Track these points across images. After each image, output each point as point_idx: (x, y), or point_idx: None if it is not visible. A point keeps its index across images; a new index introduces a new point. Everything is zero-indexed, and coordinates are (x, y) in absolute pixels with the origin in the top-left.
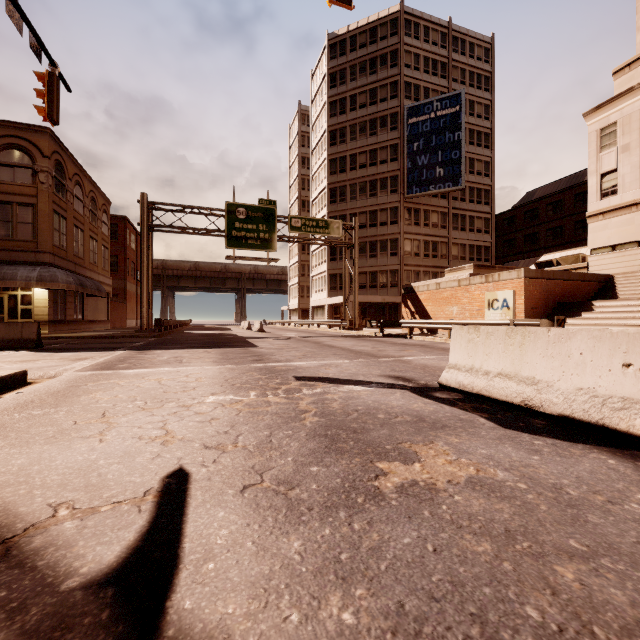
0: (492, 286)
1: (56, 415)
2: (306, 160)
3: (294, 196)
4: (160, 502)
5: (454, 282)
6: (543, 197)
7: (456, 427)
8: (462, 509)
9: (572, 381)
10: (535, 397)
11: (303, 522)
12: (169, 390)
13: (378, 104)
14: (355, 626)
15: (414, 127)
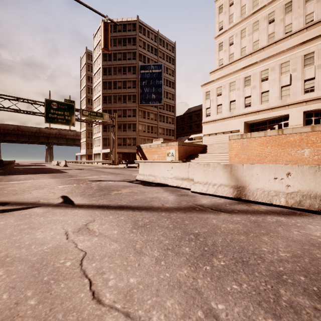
0: (168, 147)
1: (5, 192)
2: (90, 78)
3: (83, 95)
4: (63, 198)
5: (156, 145)
6: (193, 111)
7: (133, 186)
8: (125, 194)
9: (161, 175)
10: (154, 179)
11: (95, 197)
12: (41, 185)
13: (127, 60)
14: (103, 201)
15: (143, 74)
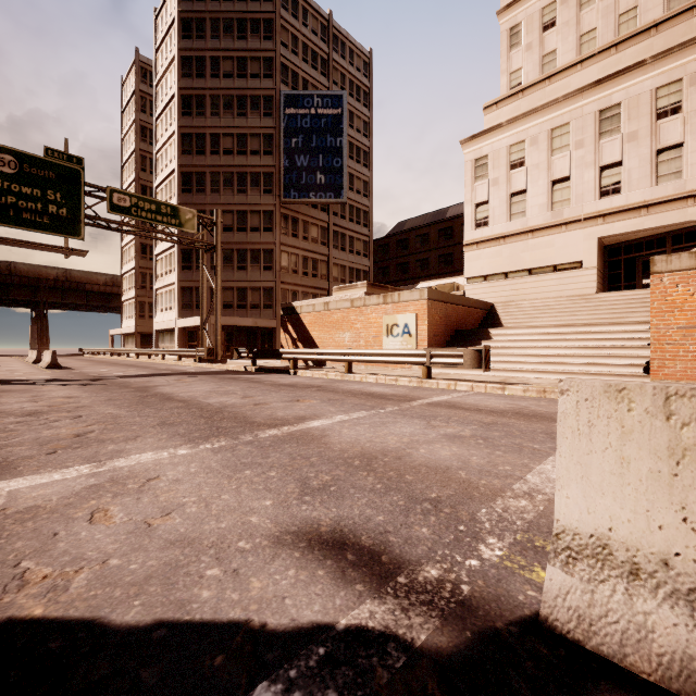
0: (391, 308)
1: None
2: (148, 132)
3: (129, 177)
4: None
5: (346, 302)
6: (413, 228)
7: None
8: None
9: None
10: None
11: None
12: None
13: (248, 79)
14: None
15: (292, 119)
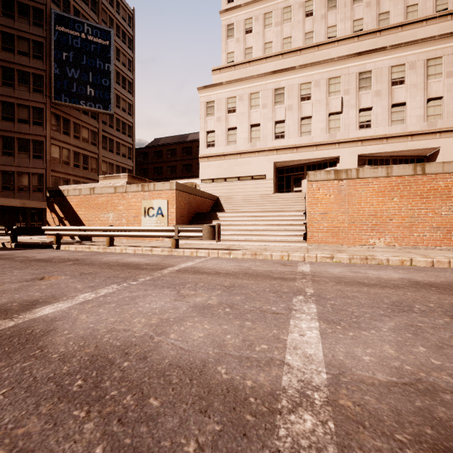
0: (148, 195)
1: None
2: None
3: None
4: None
5: (110, 188)
6: (165, 144)
7: None
8: None
9: None
10: None
11: None
12: None
13: None
14: None
15: (63, 36)
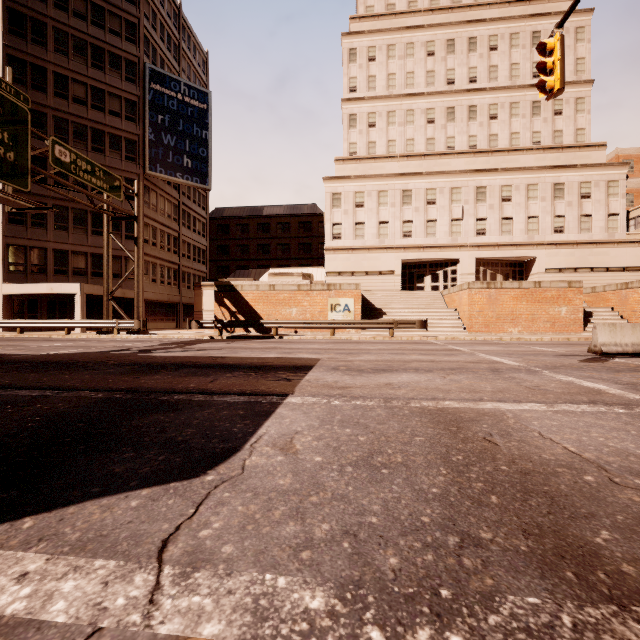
0: (334, 293)
1: None
2: None
3: None
4: None
5: (293, 286)
6: (234, 217)
7: None
8: None
9: None
10: None
11: None
12: None
13: (107, 32)
14: None
15: (159, 96)
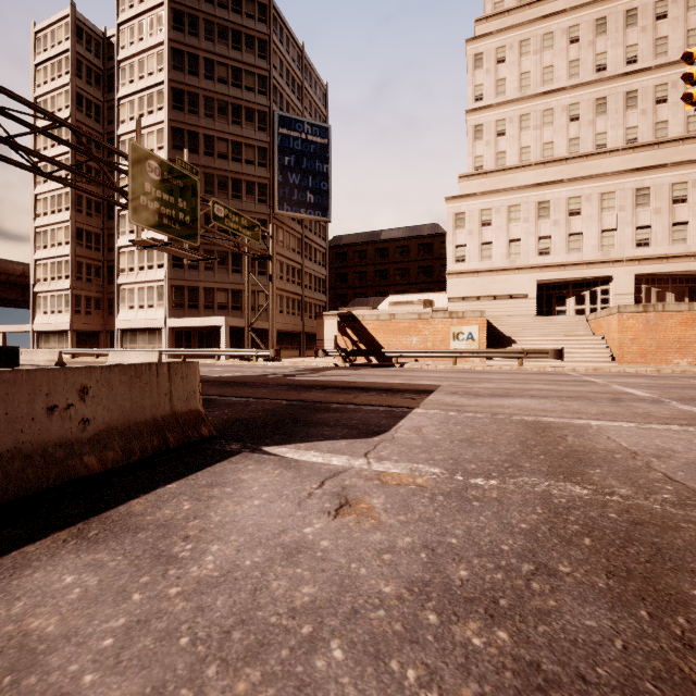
0: (457, 321)
1: None
2: (84, 101)
3: (53, 147)
4: None
5: (414, 315)
6: (352, 244)
7: None
8: None
9: None
10: None
11: None
12: None
13: (243, 90)
14: None
15: (285, 139)
